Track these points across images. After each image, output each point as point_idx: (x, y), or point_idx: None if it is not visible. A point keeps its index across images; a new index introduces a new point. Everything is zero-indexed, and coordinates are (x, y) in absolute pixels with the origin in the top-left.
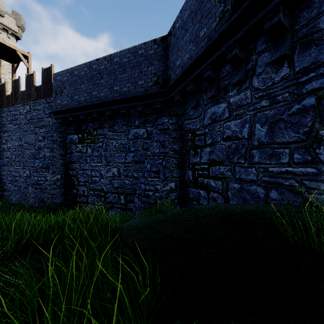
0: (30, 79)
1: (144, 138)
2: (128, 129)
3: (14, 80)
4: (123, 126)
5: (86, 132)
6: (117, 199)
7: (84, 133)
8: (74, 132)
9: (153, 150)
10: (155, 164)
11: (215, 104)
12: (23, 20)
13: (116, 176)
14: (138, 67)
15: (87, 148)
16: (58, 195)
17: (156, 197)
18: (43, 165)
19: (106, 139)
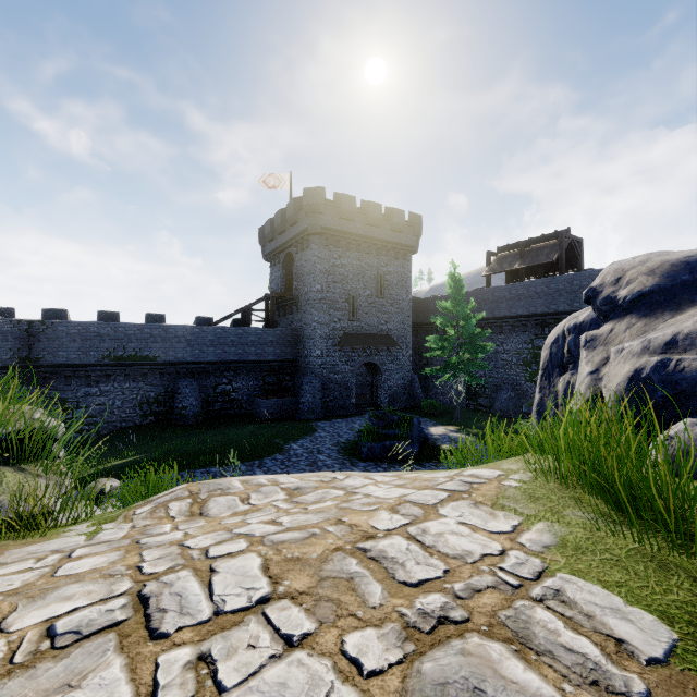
0: None
1: None
2: None
3: None
4: None
5: None
6: None
7: None
8: None
9: None
10: None
11: (90, 387)
12: None
13: None
14: None
15: None
16: None
17: None
18: None
19: None
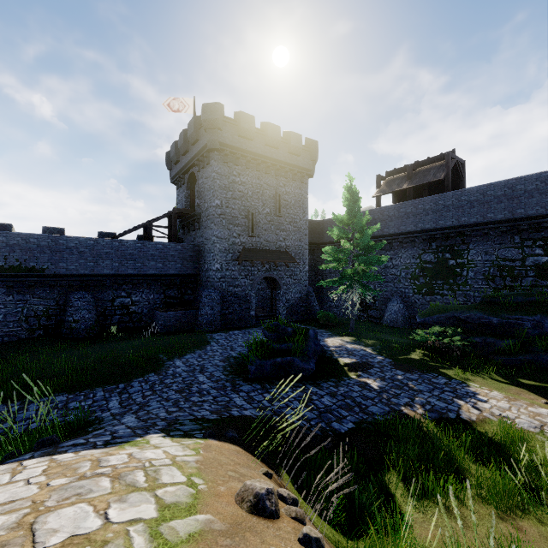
0: None
1: None
2: None
3: None
4: None
5: None
6: None
7: None
8: None
9: None
10: None
11: None
12: None
13: None
14: None
15: None
16: None
17: None
18: None
19: None
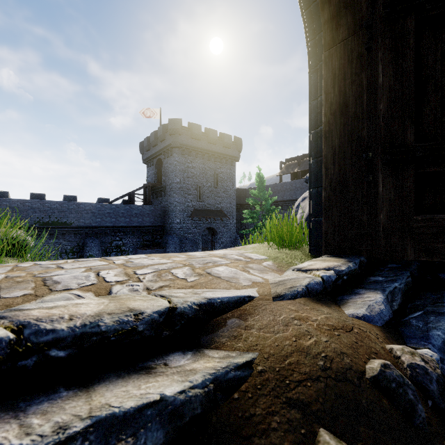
0: None
1: None
2: None
3: None
4: None
5: None
6: None
7: None
8: None
9: None
10: None
11: None
12: None
13: None
14: None
15: None
16: None
17: None
18: None
19: None
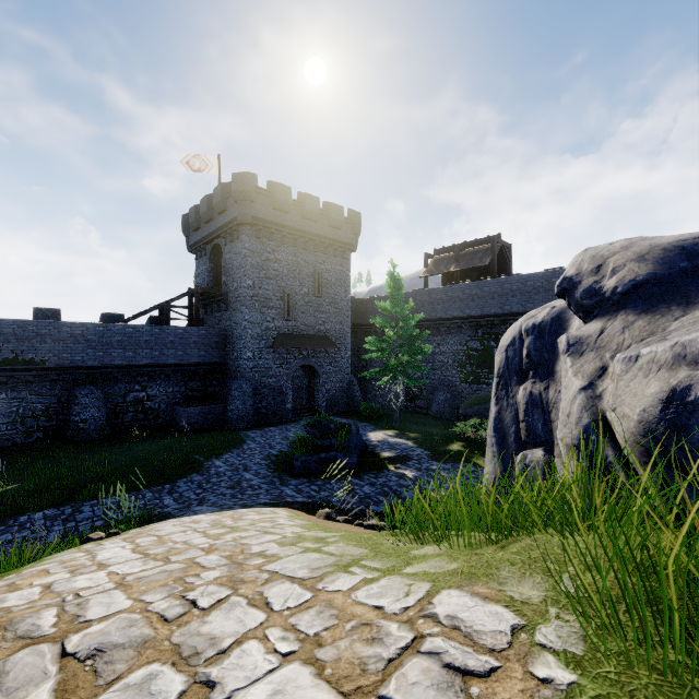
0: None
1: None
2: None
3: None
4: None
5: None
6: None
7: None
8: None
9: None
10: None
11: None
12: None
13: None
14: None
15: None
16: None
17: None
18: None
19: None
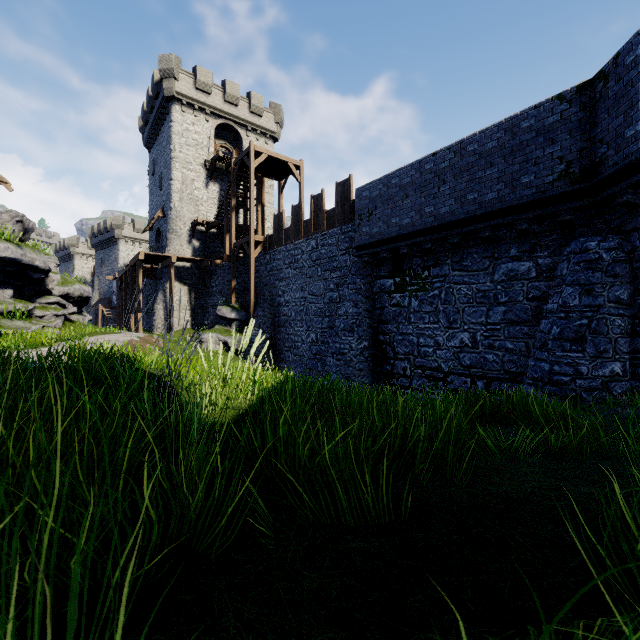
0: (317, 201)
1: (529, 279)
2: (493, 264)
3: (295, 206)
4: (482, 260)
5: (408, 274)
6: (469, 386)
7: (405, 275)
8: (387, 275)
9: (564, 301)
10: (572, 327)
11: None
12: (281, 112)
13: (468, 347)
14: (522, 152)
15: (411, 300)
16: (366, 371)
17: (579, 387)
18: (345, 326)
19: (447, 284)
